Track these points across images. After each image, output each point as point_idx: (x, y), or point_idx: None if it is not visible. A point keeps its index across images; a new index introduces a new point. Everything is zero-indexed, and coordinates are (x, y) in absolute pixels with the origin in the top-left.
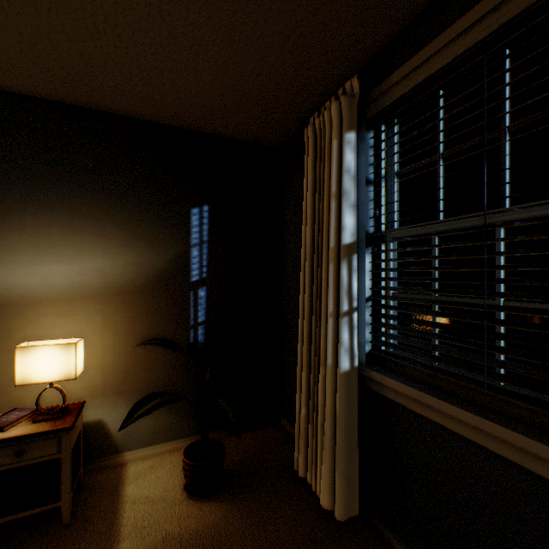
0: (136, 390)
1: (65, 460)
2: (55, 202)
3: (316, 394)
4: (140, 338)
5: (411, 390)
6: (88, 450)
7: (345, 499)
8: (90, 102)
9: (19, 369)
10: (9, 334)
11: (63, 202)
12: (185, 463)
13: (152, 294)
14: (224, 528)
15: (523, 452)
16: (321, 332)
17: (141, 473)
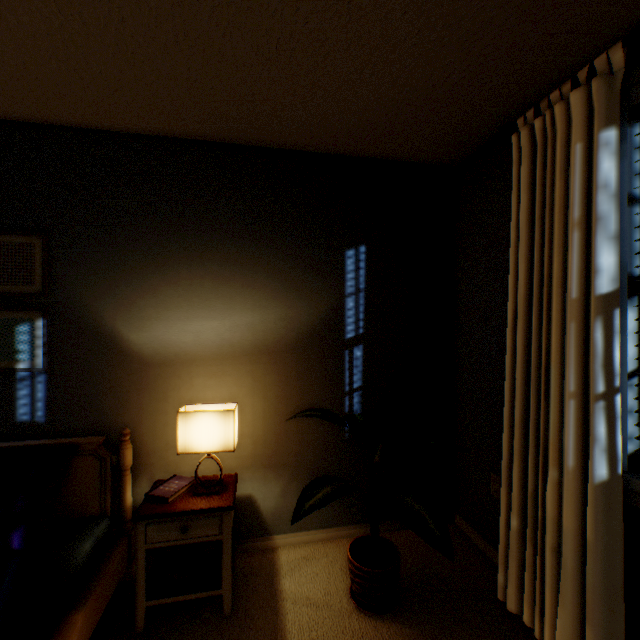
0: (286, 465)
1: (226, 542)
2: (206, 251)
3: (541, 503)
4: (290, 404)
5: None
6: (238, 528)
7: None
8: (241, 137)
9: (180, 436)
10: (166, 394)
11: (214, 251)
12: (354, 566)
13: (302, 353)
14: None
15: None
16: (549, 417)
17: (295, 564)
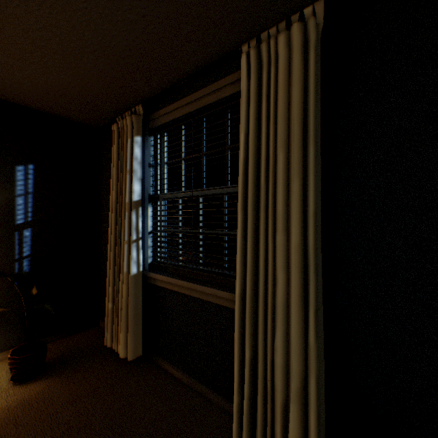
0: None
1: None
2: None
3: (119, 292)
4: None
5: (166, 278)
6: None
7: (134, 347)
8: None
9: None
10: None
11: None
12: (12, 359)
13: None
14: (47, 391)
15: (202, 293)
16: (121, 253)
17: None
